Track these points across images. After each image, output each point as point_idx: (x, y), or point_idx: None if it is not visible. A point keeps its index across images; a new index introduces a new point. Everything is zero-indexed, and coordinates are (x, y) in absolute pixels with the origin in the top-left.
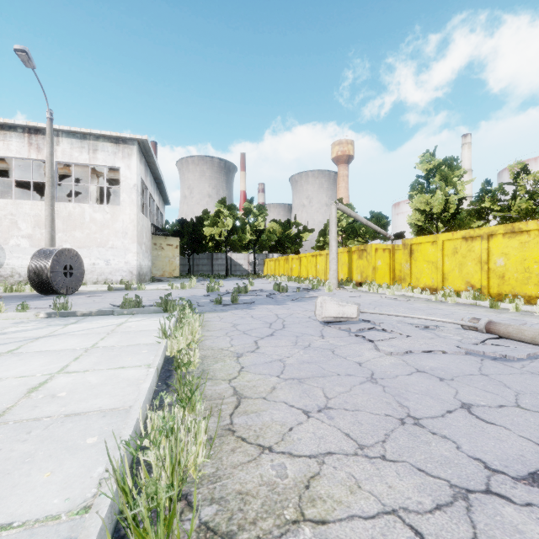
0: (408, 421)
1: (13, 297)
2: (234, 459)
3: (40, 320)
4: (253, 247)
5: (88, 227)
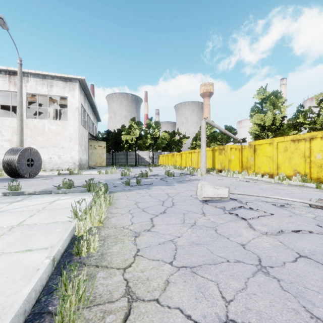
0: None
1: None
2: None
3: None
4: (152, 147)
5: (47, 135)
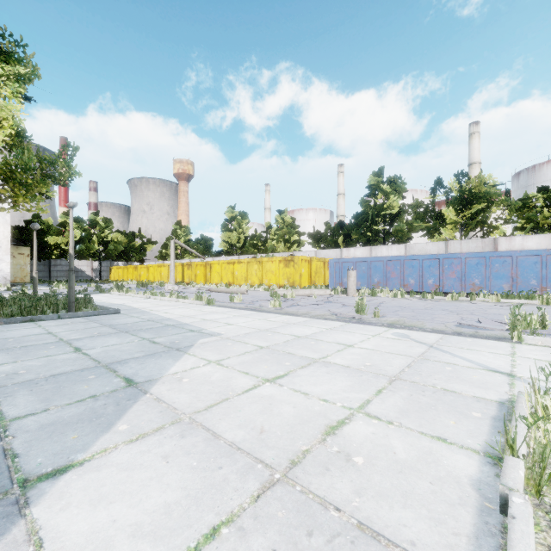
0: None
1: None
2: None
3: None
4: (99, 255)
5: None
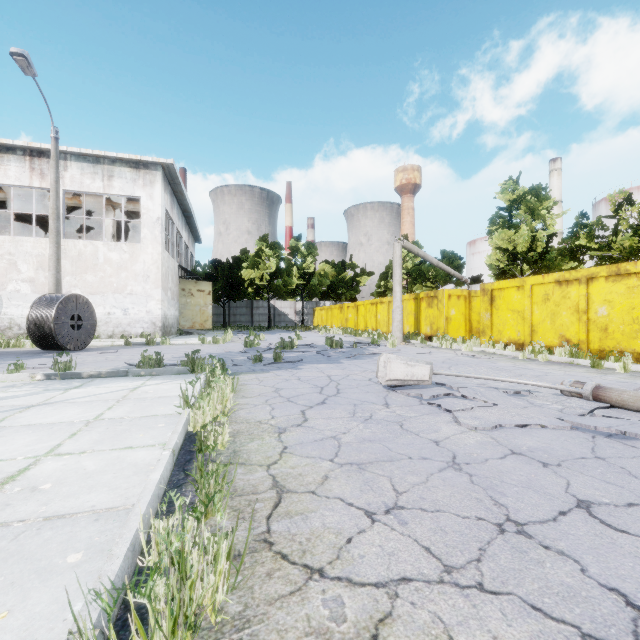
0: (509, 528)
1: (9, 354)
2: (270, 589)
3: (37, 383)
4: (301, 293)
5: (101, 269)
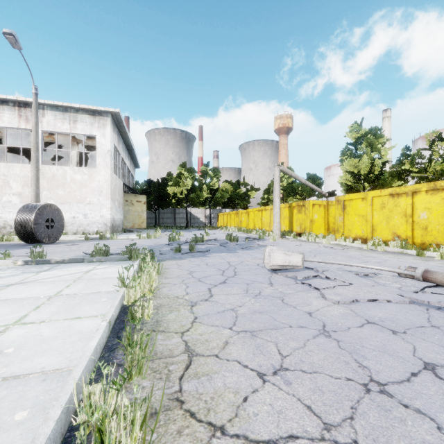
0: (373, 388)
1: (2, 246)
2: None
3: (17, 267)
4: (209, 203)
5: (69, 186)
